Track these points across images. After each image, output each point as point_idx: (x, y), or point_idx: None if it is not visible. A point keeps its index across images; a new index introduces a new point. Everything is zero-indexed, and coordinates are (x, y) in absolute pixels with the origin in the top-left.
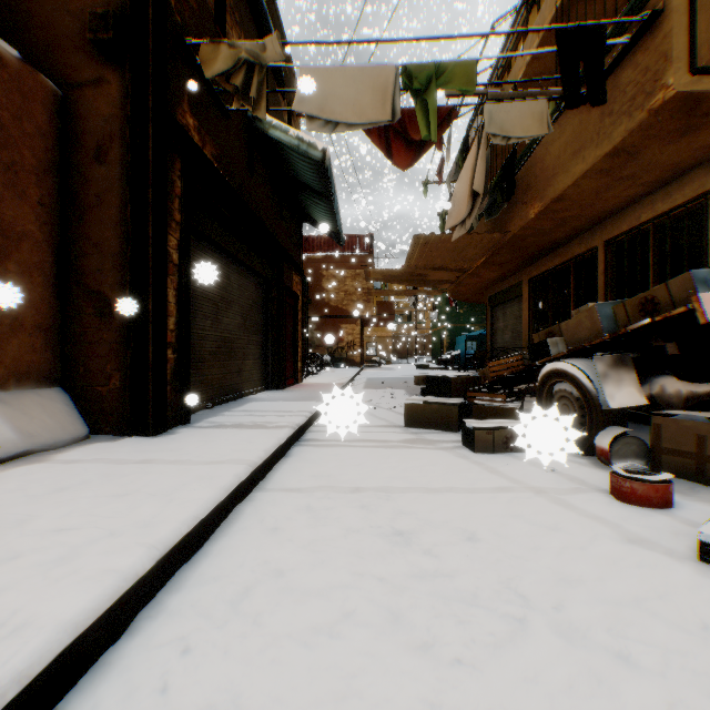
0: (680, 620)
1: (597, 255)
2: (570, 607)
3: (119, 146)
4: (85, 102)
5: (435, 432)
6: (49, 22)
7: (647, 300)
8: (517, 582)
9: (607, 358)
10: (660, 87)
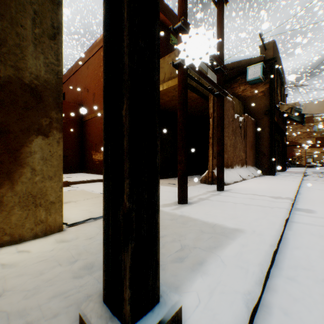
0: None
1: None
2: None
3: (266, 128)
4: (259, 121)
5: None
6: (252, 110)
7: None
8: None
9: None
10: None
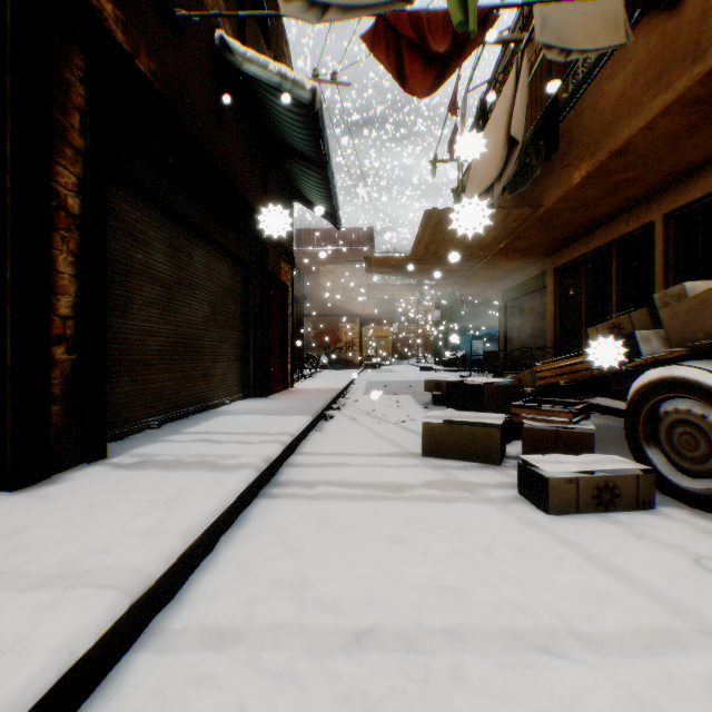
0: None
1: (653, 232)
2: None
3: None
4: None
5: (468, 465)
6: None
7: None
8: None
9: None
10: None
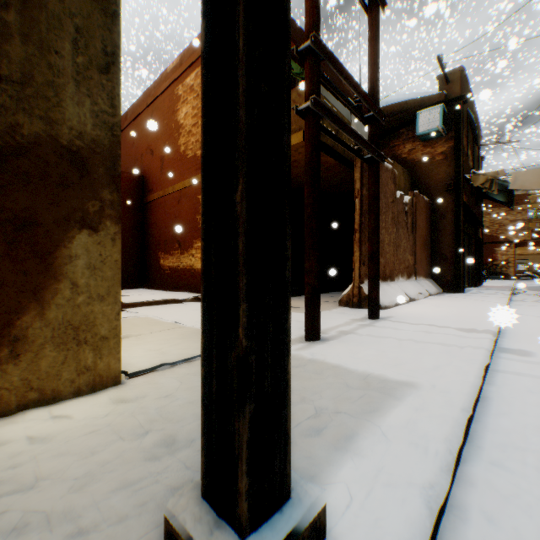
0: None
1: None
2: None
3: (448, 214)
4: (437, 203)
5: None
6: (425, 183)
7: None
8: None
9: None
10: None
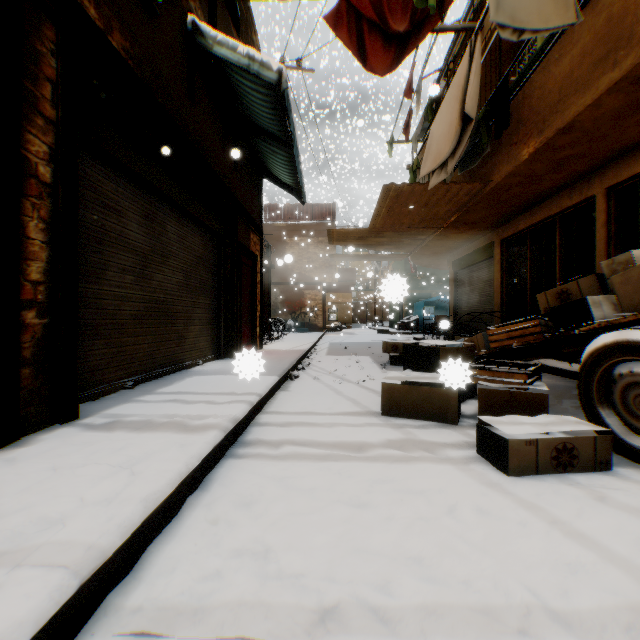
0: None
1: (595, 205)
2: None
3: None
4: None
5: (426, 424)
6: None
7: None
8: None
9: None
10: None
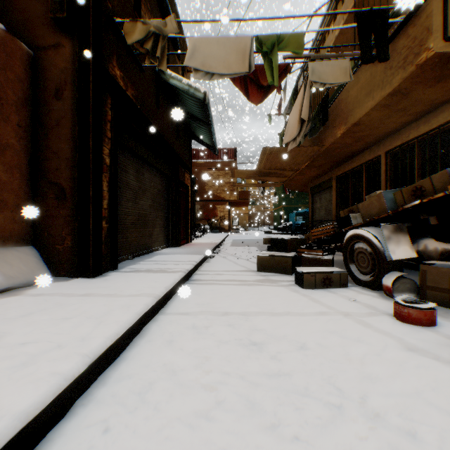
0: (448, 407)
1: (381, 160)
2: (372, 397)
3: (70, 88)
4: (49, 59)
5: (277, 274)
6: (25, 7)
7: (417, 188)
8: (335, 379)
9: (390, 227)
10: (424, 49)
